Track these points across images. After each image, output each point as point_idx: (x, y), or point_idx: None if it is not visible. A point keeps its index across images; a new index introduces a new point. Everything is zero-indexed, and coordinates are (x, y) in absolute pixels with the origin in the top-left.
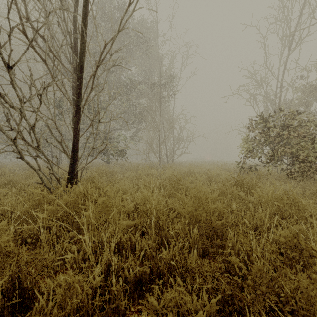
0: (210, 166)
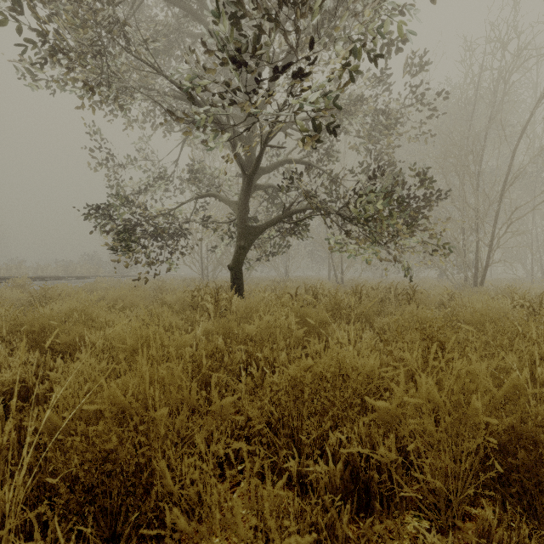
0: None
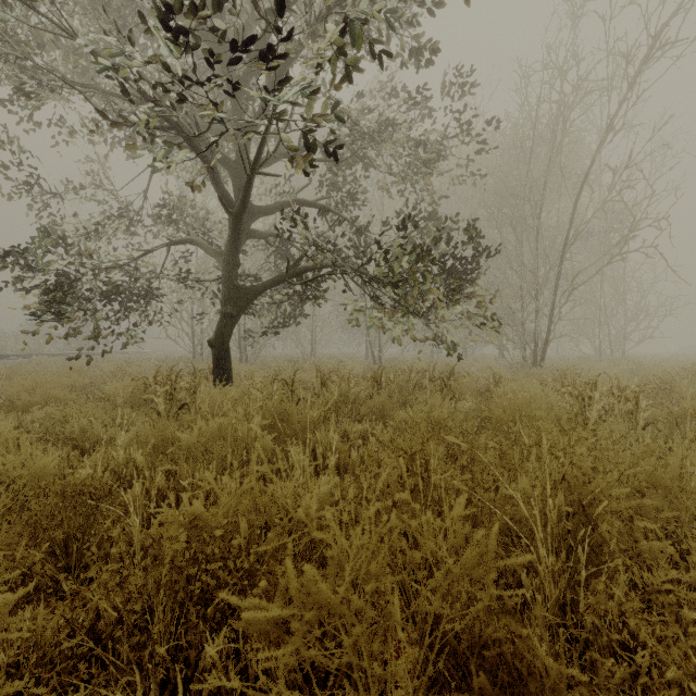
0: None
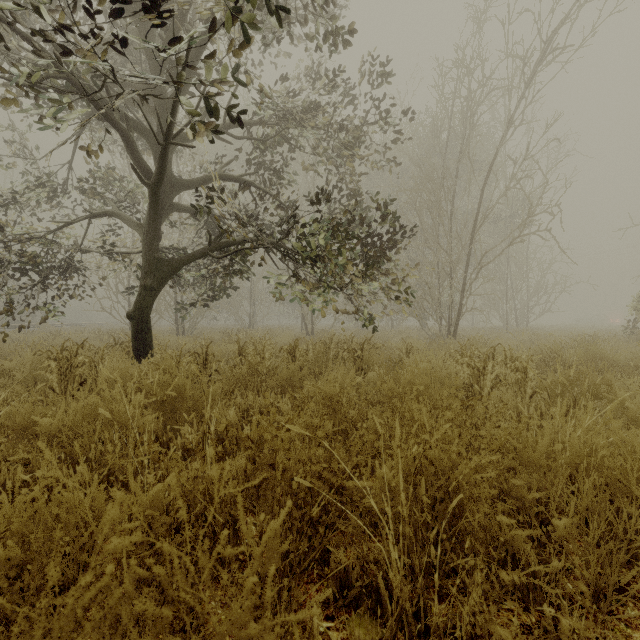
0: (591, 331)
